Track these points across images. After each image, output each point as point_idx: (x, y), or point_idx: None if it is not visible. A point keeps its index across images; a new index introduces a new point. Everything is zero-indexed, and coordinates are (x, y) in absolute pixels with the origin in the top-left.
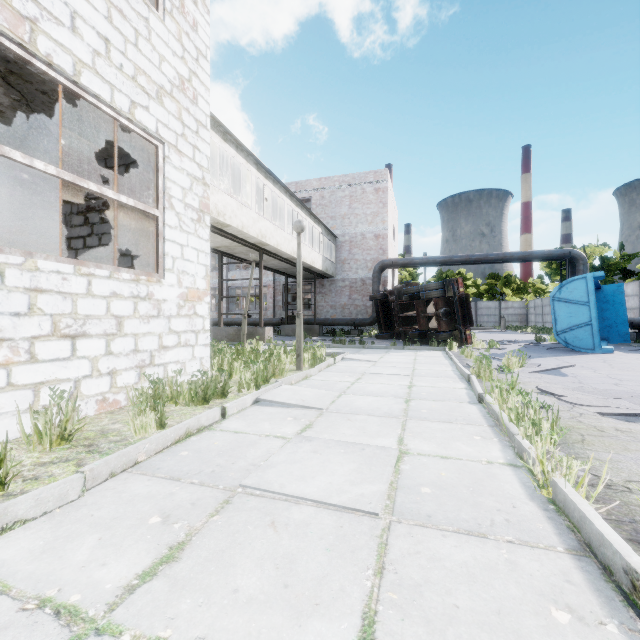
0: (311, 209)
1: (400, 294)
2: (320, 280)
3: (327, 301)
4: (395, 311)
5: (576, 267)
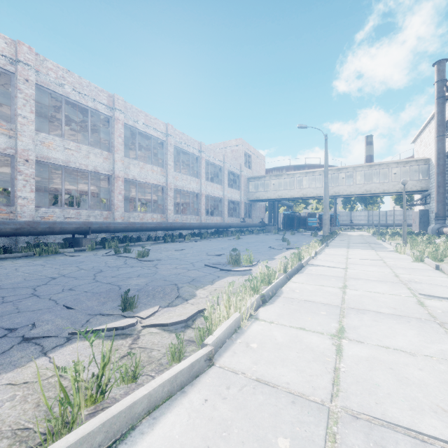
0: (251, 162)
1: (312, 215)
2: (254, 202)
3: (255, 214)
4: (307, 221)
5: (292, 209)
